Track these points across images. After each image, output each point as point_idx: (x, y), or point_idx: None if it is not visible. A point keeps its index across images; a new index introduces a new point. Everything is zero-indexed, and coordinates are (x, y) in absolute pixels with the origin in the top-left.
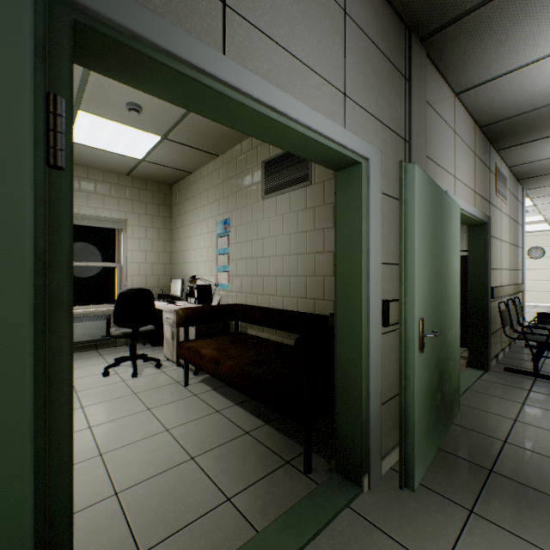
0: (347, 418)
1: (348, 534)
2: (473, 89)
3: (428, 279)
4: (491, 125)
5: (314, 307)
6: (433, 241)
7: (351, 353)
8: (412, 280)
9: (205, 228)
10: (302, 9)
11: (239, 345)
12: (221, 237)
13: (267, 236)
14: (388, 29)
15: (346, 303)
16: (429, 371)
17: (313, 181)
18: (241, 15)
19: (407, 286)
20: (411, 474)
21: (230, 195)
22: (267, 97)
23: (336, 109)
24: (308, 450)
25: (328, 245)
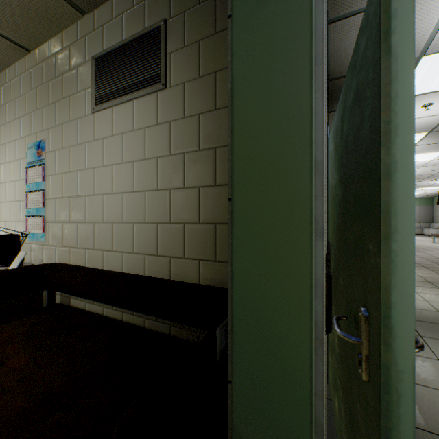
0: None
1: None
2: (344, 21)
3: None
4: (336, 80)
5: (170, 268)
6: None
7: (276, 436)
8: (408, 237)
9: (11, 154)
10: None
11: (38, 343)
12: (32, 167)
13: (100, 165)
14: None
15: (263, 301)
16: None
17: (167, 84)
18: None
19: (396, 251)
20: None
21: (46, 107)
22: None
23: None
24: None
25: (191, 177)
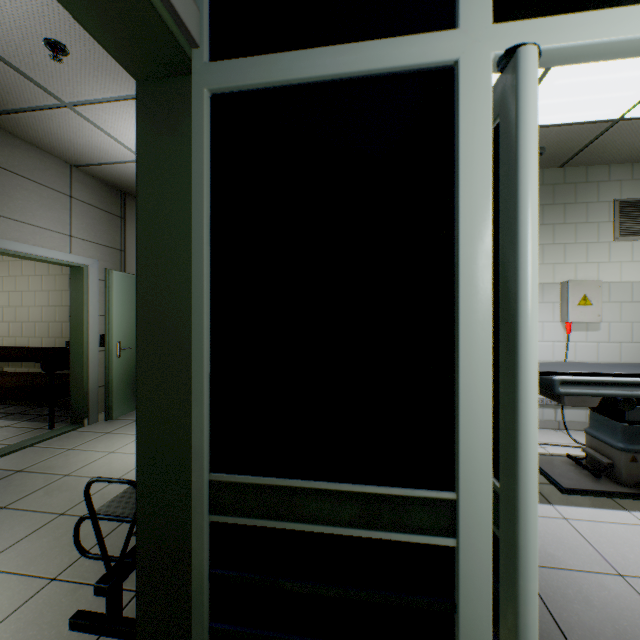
0: (77, 393)
1: (69, 435)
2: None
3: (128, 323)
4: None
5: None
6: (134, 305)
7: (79, 360)
8: (112, 324)
9: None
10: (41, 204)
11: None
12: None
13: (27, 290)
14: (107, 196)
15: (77, 336)
16: (129, 368)
17: None
18: (5, 216)
19: (110, 326)
20: (112, 413)
21: None
22: (20, 249)
23: (65, 244)
24: (53, 416)
25: None
